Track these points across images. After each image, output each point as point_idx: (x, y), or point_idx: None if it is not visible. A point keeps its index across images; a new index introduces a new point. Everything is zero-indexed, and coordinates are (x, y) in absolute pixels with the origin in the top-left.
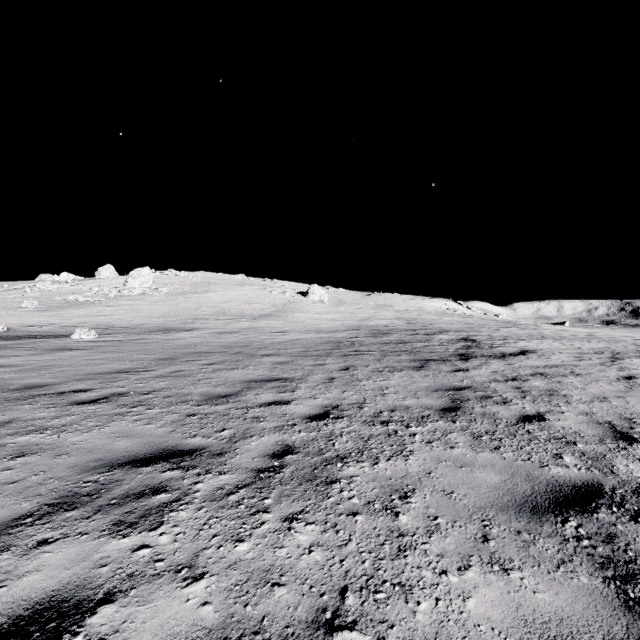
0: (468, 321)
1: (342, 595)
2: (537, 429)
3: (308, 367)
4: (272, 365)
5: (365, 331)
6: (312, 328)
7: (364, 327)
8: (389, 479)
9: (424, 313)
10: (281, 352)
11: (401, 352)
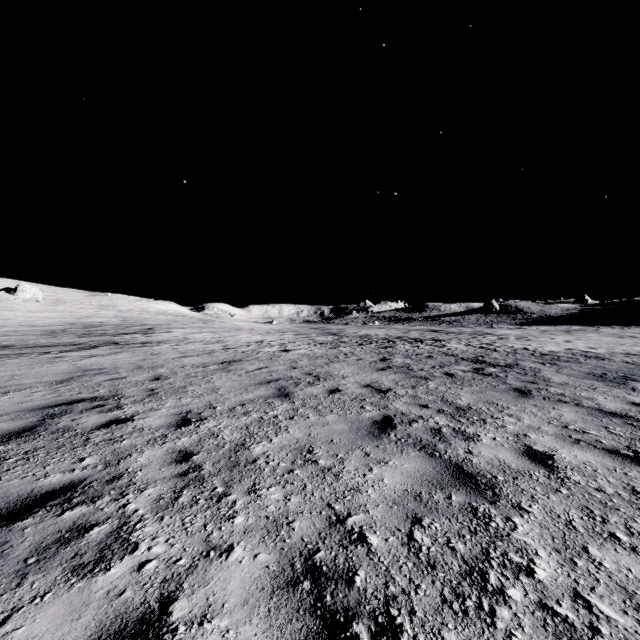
0: (176, 319)
1: (47, 349)
2: (113, 342)
3: (32, 338)
4: (7, 338)
5: (79, 325)
6: (27, 324)
7: (80, 323)
8: (61, 346)
9: (145, 313)
10: (7, 335)
11: (94, 333)
